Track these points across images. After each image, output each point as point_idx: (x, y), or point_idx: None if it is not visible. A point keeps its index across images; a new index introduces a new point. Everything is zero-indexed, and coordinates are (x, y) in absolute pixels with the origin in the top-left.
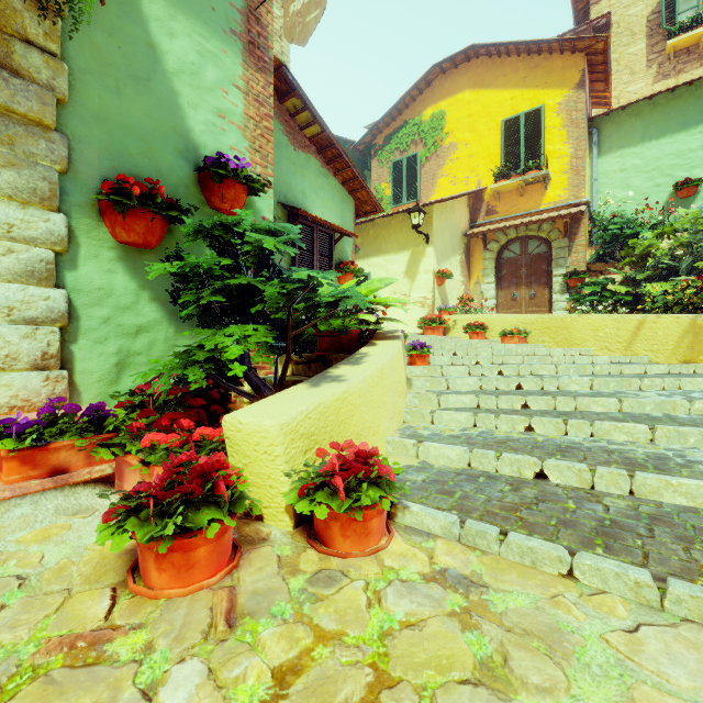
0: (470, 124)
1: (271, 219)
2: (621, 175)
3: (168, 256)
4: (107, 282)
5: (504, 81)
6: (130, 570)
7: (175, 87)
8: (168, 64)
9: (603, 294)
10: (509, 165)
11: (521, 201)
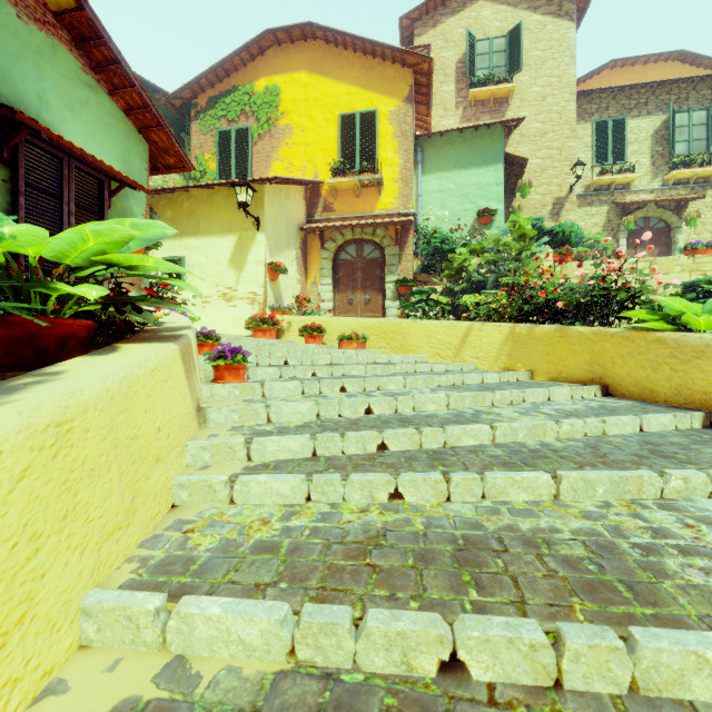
0: (307, 110)
1: None
2: (439, 195)
3: None
4: None
5: (341, 74)
6: None
7: None
8: None
9: (428, 303)
10: (346, 162)
11: (357, 202)
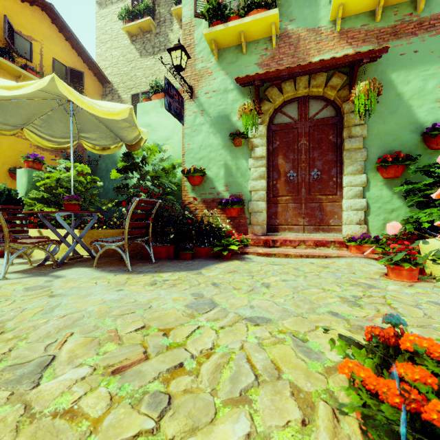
0: None
1: None
2: None
3: (401, 184)
4: (379, 194)
5: None
6: (384, 274)
7: (409, 104)
8: (406, 97)
9: None
10: None
11: None
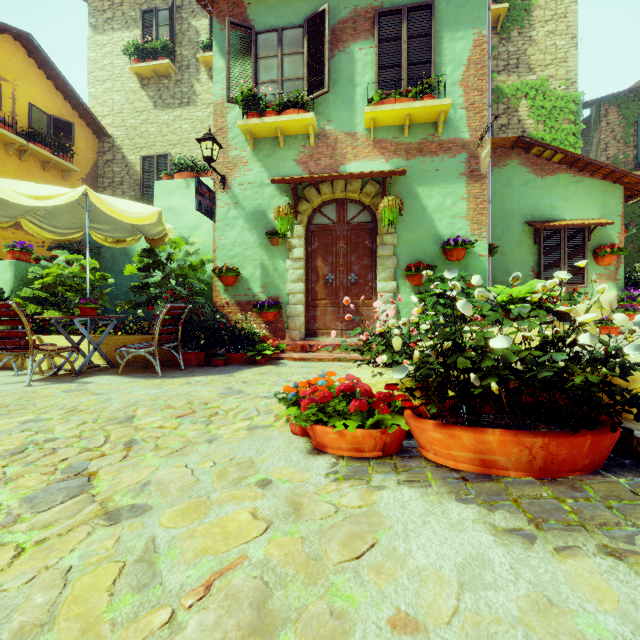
0: None
1: (485, 254)
2: None
3: (416, 293)
4: (408, 300)
5: None
6: None
7: (432, 218)
8: (429, 210)
9: None
10: None
11: None
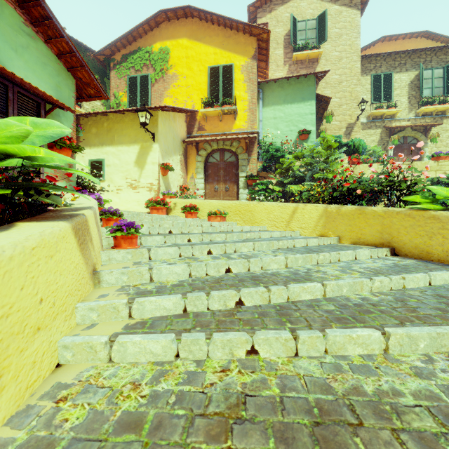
0: (187, 63)
1: None
2: (274, 121)
3: None
4: None
5: (210, 40)
6: None
7: None
8: None
9: (267, 191)
10: (213, 98)
11: (220, 125)
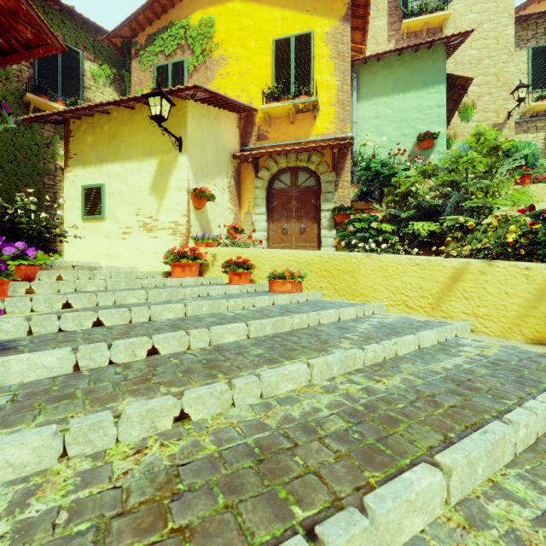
0: (241, 38)
1: None
2: (376, 121)
3: None
4: None
5: None
6: None
7: None
8: None
9: (369, 232)
10: (280, 86)
11: (291, 129)
